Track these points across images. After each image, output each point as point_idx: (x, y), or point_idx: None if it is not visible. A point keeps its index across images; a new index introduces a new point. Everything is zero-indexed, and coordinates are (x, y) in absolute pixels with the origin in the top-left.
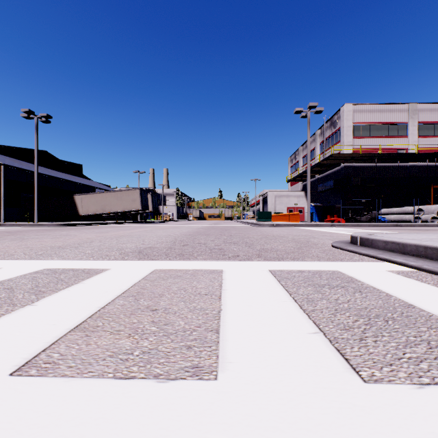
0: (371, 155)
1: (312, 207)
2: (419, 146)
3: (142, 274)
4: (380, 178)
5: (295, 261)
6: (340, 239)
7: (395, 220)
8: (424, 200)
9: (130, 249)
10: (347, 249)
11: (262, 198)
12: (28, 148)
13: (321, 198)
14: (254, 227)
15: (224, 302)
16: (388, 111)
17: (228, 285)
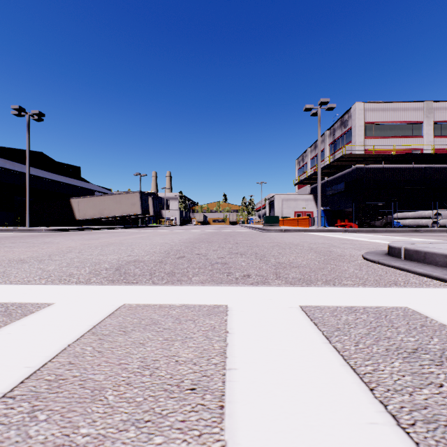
0: (385, 156)
1: (321, 211)
2: (434, 147)
3: (96, 316)
4: (394, 180)
5: (332, 285)
6: (367, 249)
7: (410, 224)
8: (440, 203)
9: (108, 264)
10: (391, 265)
11: (268, 202)
12: (22, 149)
13: (331, 201)
14: (262, 233)
15: (232, 427)
16: (402, 109)
17: (238, 350)
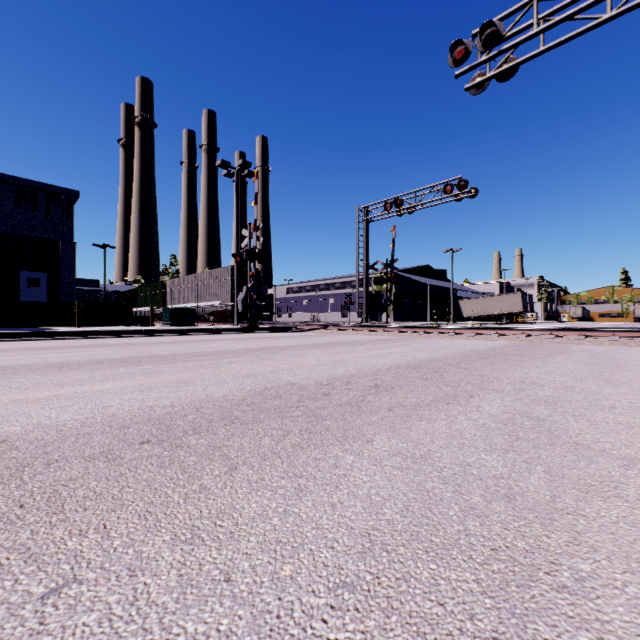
0: None
1: None
2: None
3: None
4: None
5: None
6: None
7: None
8: None
9: None
10: None
11: None
12: (420, 266)
13: None
14: None
15: None
16: None
17: None
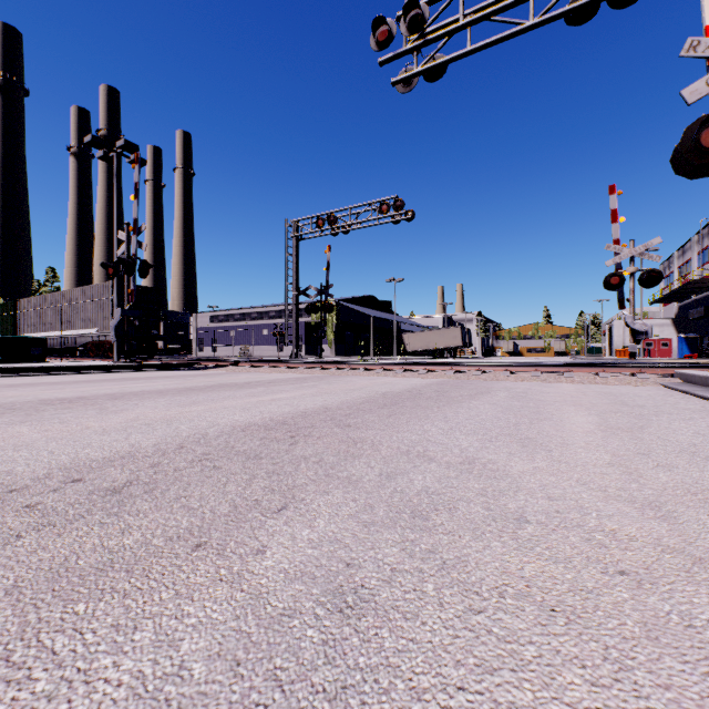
0: None
1: (681, 338)
2: None
3: None
4: None
5: None
6: None
7: None
8: None
9: None
10: None
11: (608, 328)
12: (364, 296)
13: (699, 326)
14: None
15: None
16: None
17: None
